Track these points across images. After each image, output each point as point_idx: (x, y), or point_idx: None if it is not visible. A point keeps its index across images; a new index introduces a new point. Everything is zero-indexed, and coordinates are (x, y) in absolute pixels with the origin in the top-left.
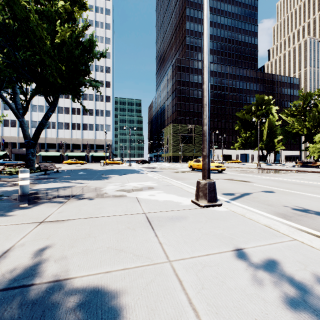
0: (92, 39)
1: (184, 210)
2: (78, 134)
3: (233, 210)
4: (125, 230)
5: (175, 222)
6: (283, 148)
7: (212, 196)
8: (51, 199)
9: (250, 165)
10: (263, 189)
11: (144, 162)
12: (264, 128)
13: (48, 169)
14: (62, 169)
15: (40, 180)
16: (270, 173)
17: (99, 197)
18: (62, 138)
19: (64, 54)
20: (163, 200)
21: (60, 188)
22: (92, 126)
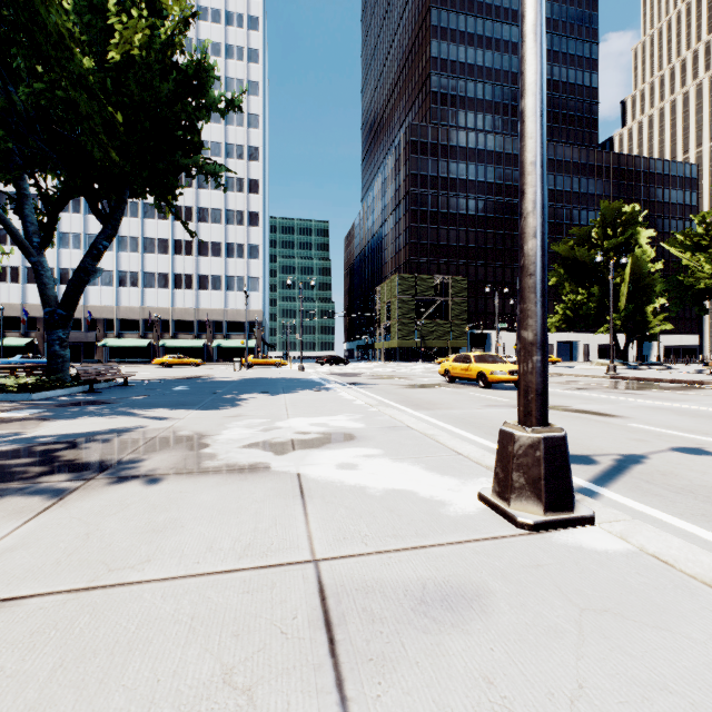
0: (205, 59)
1: (464, 544)
2: (187, 298)
3: (656, 550)
4: (203, 706)
5: (440, 631)
6: (669, 327)
7: (560, 489)
8: (36, 478)
9: (587, 368)
10: (672, 442)
11: (335, 361)
12: (620, 279)
13: (97, 378)
14: (143, 377)
15: (65, 409)
16: (651, 389)
17: (185, 471)
18: (152, 307)
19: (132, 94)
20: (384, 488)
21: (94, 434)
22: (218, 280)
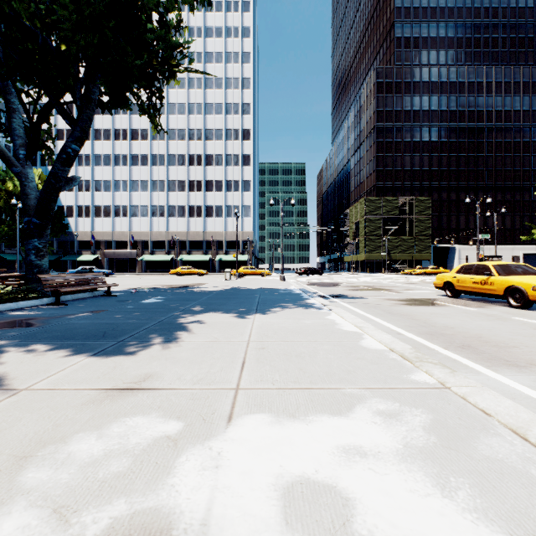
0: None
1: None
2: (198, 224)
3: None
4: None
5: None
6: None
7: None
8: None
9: None
10: None
11: (312, 271)
12: None
13: (60, 290)
14: (143, 286)
15: None
16: None
17: None
18: (174, 231)
19: None
20: None
21: None
22: (220, 209)
